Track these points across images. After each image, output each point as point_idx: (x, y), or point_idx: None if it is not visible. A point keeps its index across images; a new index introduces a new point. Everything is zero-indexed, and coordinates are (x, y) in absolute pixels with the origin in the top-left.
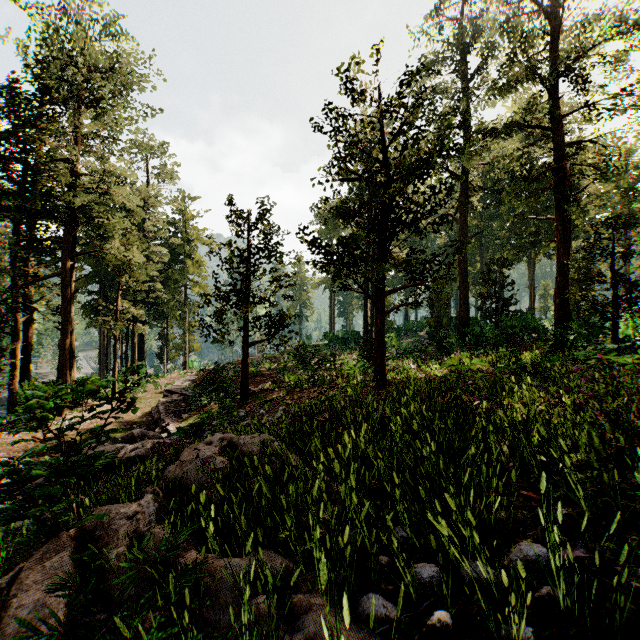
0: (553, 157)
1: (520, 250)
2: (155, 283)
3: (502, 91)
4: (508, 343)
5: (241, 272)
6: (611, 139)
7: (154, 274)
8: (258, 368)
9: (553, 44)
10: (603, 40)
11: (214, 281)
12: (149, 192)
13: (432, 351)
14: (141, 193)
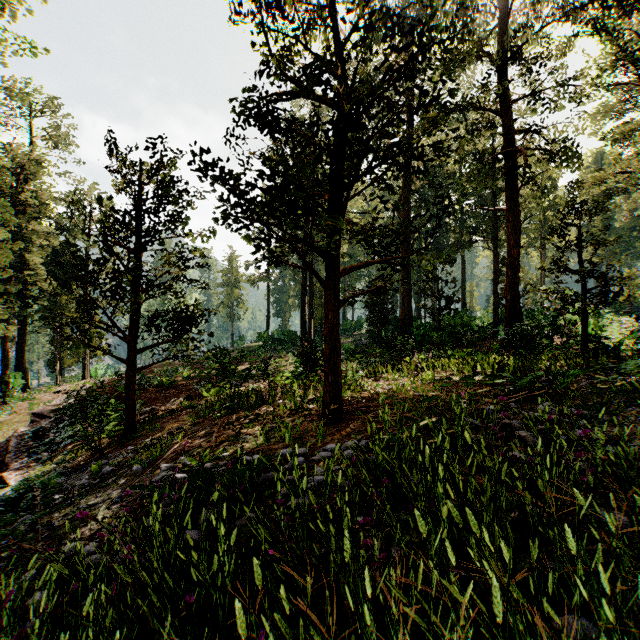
0: (504, 143)
1: (458, 248)
2: (39, 272)
3: (457, 61)
4: (454, 343)
5: (124, 245)
6: (554, 132)
7: (37, 260)
8: (172, 377)
9: (503, 23)
10: (554, 21)
11: (73, 254)
12: (29, 155)
13: (375, 352)
14: (18, 156)
